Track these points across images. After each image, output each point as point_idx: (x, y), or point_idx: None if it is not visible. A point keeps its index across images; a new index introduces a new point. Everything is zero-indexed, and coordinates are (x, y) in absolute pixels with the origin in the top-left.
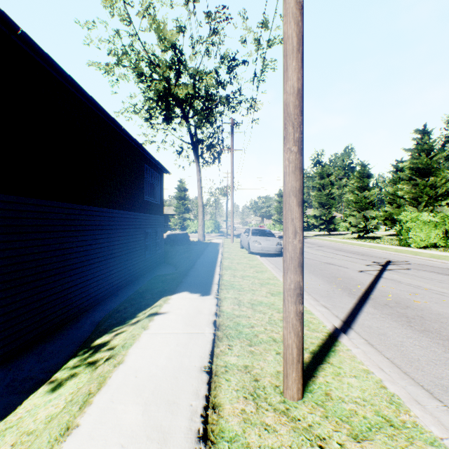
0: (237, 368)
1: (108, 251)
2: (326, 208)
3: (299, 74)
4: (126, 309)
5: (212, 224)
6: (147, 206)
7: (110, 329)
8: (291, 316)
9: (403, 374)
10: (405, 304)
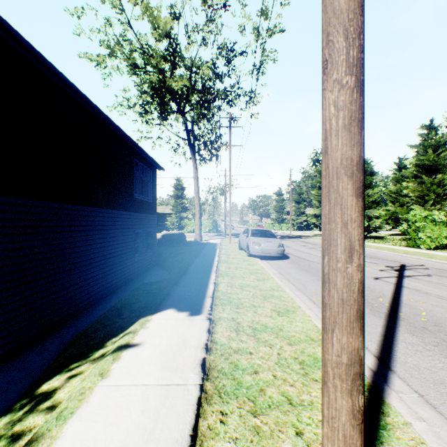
0: None
1: (87, 255)
2: None
3: None
4: (95, 332)
5: (210, 224)
6: (137, 204)
7: (66, 366)
8: (342, 418)
9: None
10: None
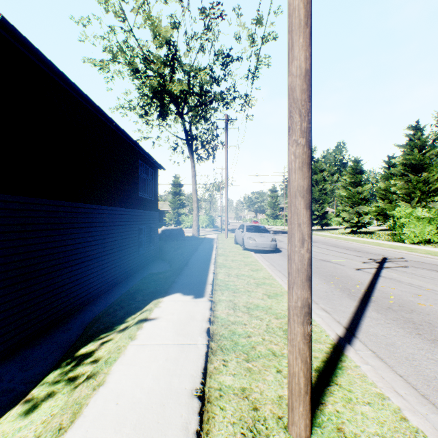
0: (233, 392)
1: (100, 249)
2: (319, 204)
3: (307, 53)
4: (115, 312)
5: (206, 219)
6: (141, 202)
7: (96, 336)
8: (298, 338)
9: (422, 397)
10: (410, 308)
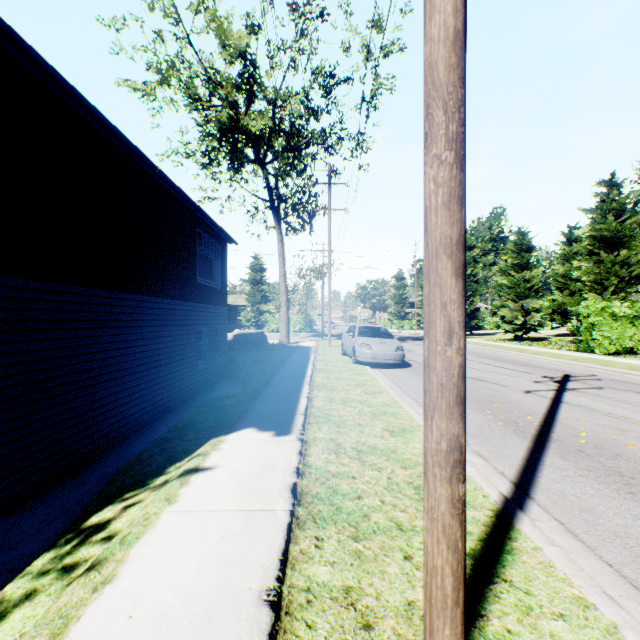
0: (330, 595)
1: (135, 361)
2: (467, 296)
3: (457, 0)
4: (152, 457)
5: (301, 320)
6: (201, 292)
7: (118, 495)
8: (441, 507)
9: None
10: (613, 451)
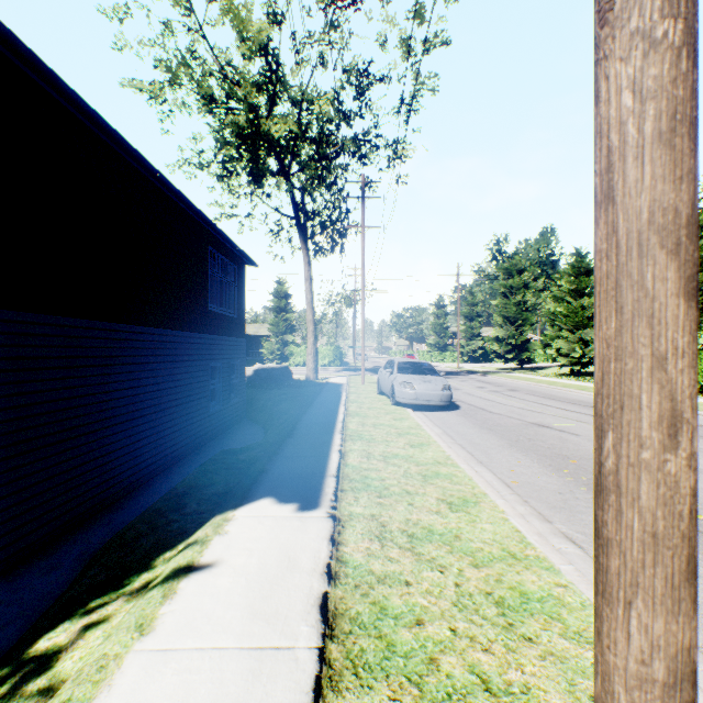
0: None
1: (130, 405)
2: (516, 326)
3: None
4: (137, 539)
5: (330, 352)
6: (214, 321)
7: (82, 603)
8: None
9: None
10: None
